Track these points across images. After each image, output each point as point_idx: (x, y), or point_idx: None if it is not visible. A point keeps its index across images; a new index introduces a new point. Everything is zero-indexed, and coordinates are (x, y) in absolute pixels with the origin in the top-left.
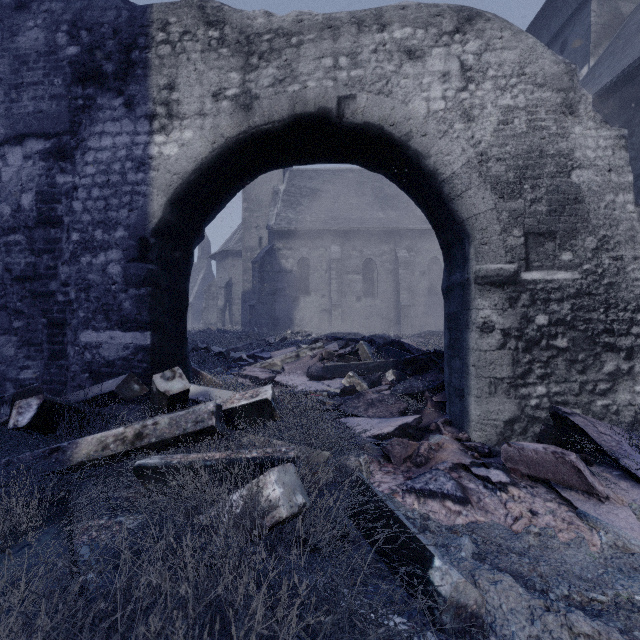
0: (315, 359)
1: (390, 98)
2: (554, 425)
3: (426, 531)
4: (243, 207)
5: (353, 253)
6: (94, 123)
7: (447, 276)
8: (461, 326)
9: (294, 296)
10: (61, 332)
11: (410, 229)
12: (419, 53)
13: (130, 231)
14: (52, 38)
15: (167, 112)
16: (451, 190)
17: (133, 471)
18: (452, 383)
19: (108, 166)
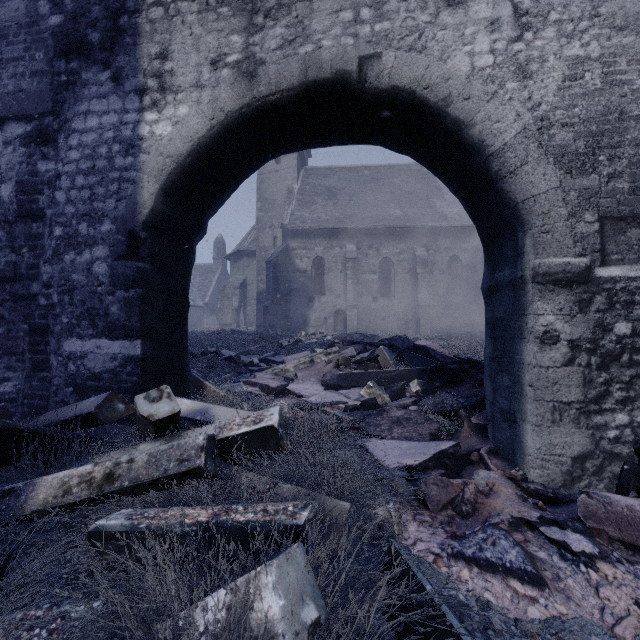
0: (330, 365)
1: (424, 55)
2: None
3: (489, 630)
4: (257, 207)
5: (369, 252)
6: (79, 101)
7: (490, 274)
8: (511, 335)
9: (309, 296)
10: (43, 340)
11: (429, 226)
12: None
13: (117, 224)
14: (33, 7)
15: (159, 85)
16: (502, 166)
17: (87, 537)
18: (497, 403)
19: (93, 150)
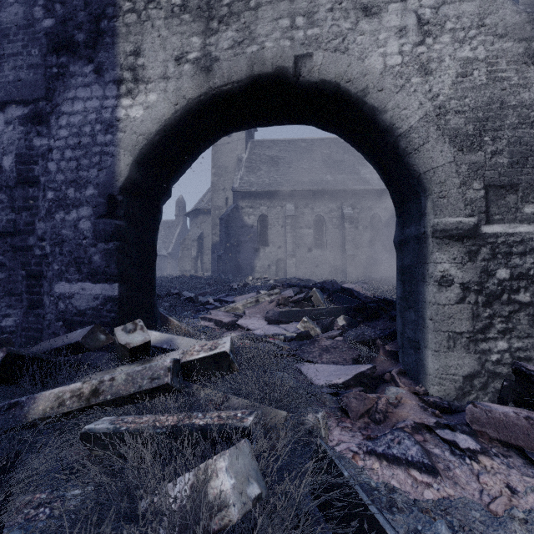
0: (273, 304)
1: (346, 55)
2: (516, 381)
3: (393, 508)
4: (212, 172)
5: (305, 210)
6: (67, 89)
7: (400, 230)
8: (416, 279)
9: (255, 247)
10: (38, 283)
11: (354, 189)
12: (375, 9)
13: (99, 189)
14: (30, 12)
15: (133, 77)
16: (408, 144)
17: (80, 438)
18: (406, 334)
19: (79, 129)
